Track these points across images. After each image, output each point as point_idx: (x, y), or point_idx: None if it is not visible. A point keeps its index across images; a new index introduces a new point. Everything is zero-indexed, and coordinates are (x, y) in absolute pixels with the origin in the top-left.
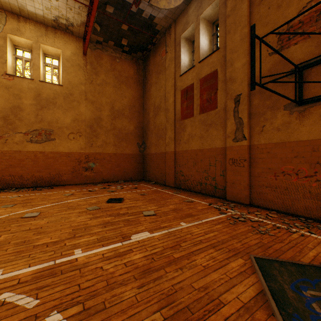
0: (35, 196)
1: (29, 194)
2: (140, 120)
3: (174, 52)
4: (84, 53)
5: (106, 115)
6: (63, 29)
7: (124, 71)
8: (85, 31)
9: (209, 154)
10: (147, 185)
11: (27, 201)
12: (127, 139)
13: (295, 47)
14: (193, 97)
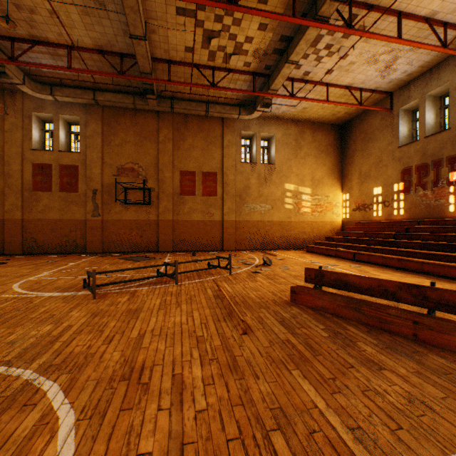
0: None
1: None
2: None
3: (22, 122)
4: None
5: None
6: None
7: None
8: None
9: (71, 223)
10: None
11: None
12: None
13: (125, 178)
14: (52, 175)
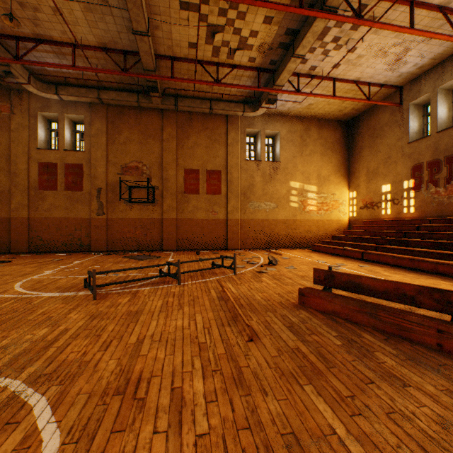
0: None
1: None
2: None
3: (28, 122)
4: None
5: None
6: None
7: None
8: None
9: (76, 222)
10: None
11: None
12: None
13: (129, 177)
14: (57, 174)
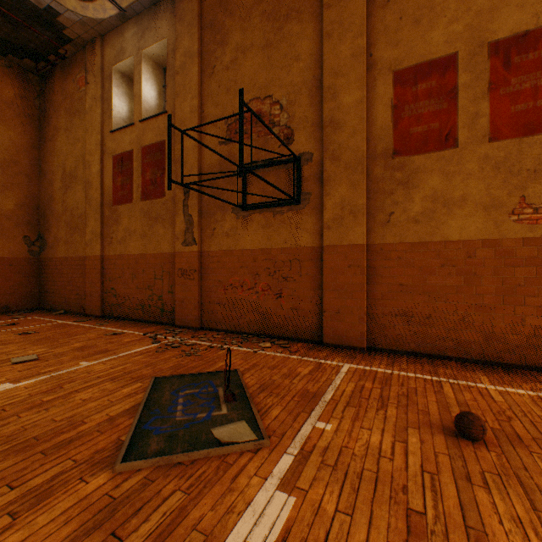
0: None
1: None
2: (33, 191)
3: (101, 89)
4: None
5: None
6: None
7: None
8: None
9: (155, 261)
10: (44, 318)
11: None
12: None
13: None
14: (132, 171)
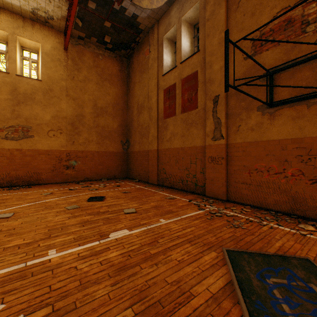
0: (10, 196)
1: (3, 194)
2: (124, 118)
3: (157, 52)
4: (65, 48)
5: (88, 112)
6: (42, 22)
7: (108, 68)
8: (65, 25)
9: (190, 152)
10: (130, 183)
11: (1, 201)
12: (110, 137)
13: (267, 53)
14: (175, 96)
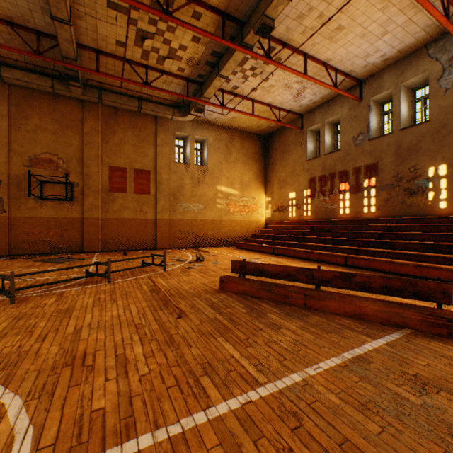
0: None
1: None
2: None
3: None
4: None
5: None
6: None
7: None
8: None
9: None
10: None
11: None
12: None
13: (40, 170)
14: None
